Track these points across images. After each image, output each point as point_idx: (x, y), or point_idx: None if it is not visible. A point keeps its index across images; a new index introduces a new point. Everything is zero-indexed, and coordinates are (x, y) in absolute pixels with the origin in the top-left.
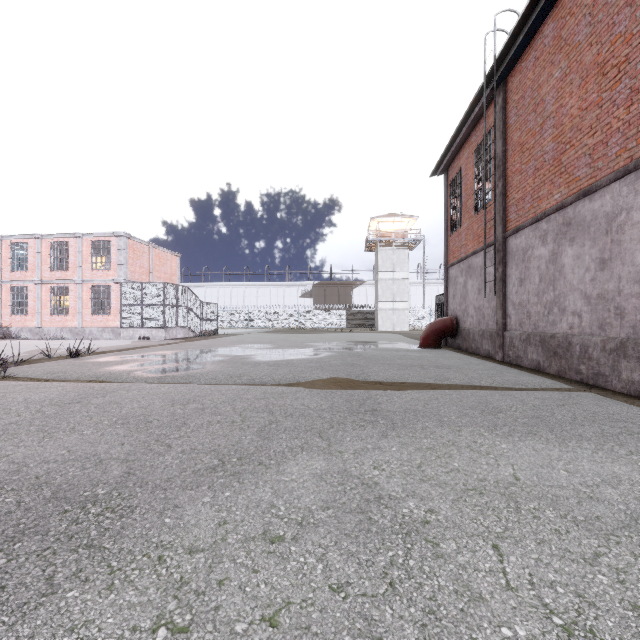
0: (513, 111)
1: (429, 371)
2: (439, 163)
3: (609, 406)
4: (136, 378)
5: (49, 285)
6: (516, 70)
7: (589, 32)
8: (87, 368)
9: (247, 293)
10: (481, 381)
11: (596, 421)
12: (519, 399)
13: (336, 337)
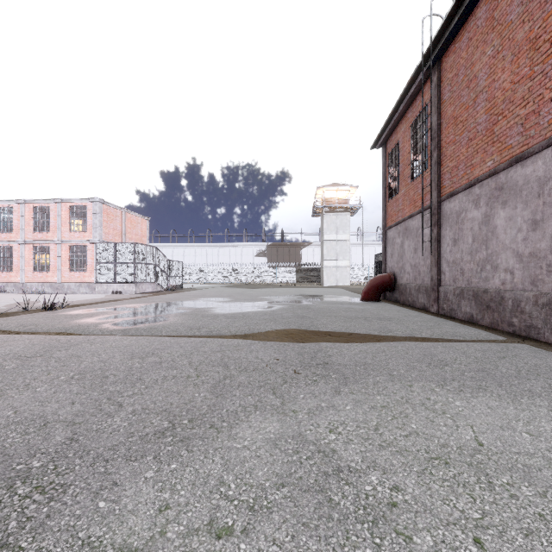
0: (447, 88)
1: (373, 323)
2: (379, 137)
3: (547, 358)
4: (102, 330)
5: (32, 245)
6: (450, 51)
7: (521, 11)
8: (58, 321)
9: (209, 252)
10: (422, 333)
11: (540, 374)
12: (461, 351)
13: (287, 291)
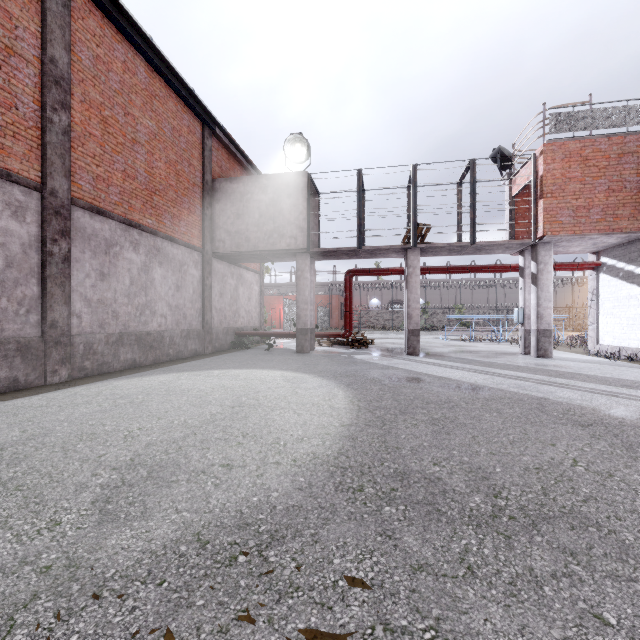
0: None
1: None
2: None
3: None
4: None
5: None
6: None
7: None
8: None
9: None
10: None
11: None
12: None
13: None
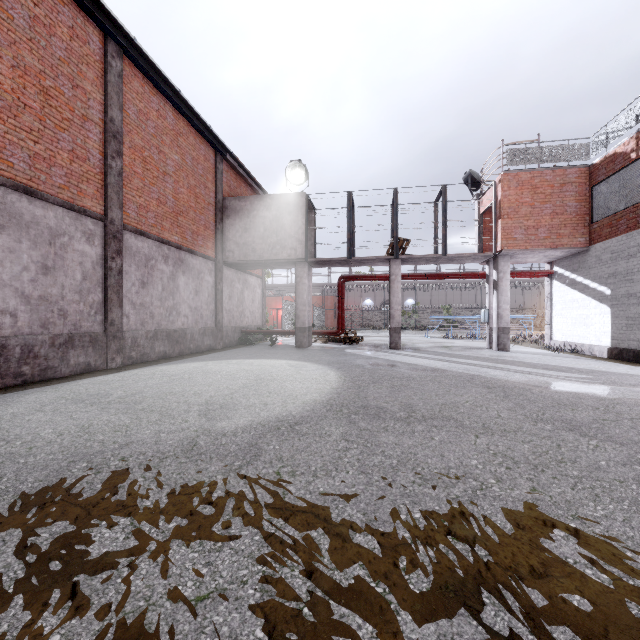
0: None
1: None
2: None
3: None
4: None
5: None
6: None
7: None
8: None
9: None
10: None
11: None
12: None
13: None
